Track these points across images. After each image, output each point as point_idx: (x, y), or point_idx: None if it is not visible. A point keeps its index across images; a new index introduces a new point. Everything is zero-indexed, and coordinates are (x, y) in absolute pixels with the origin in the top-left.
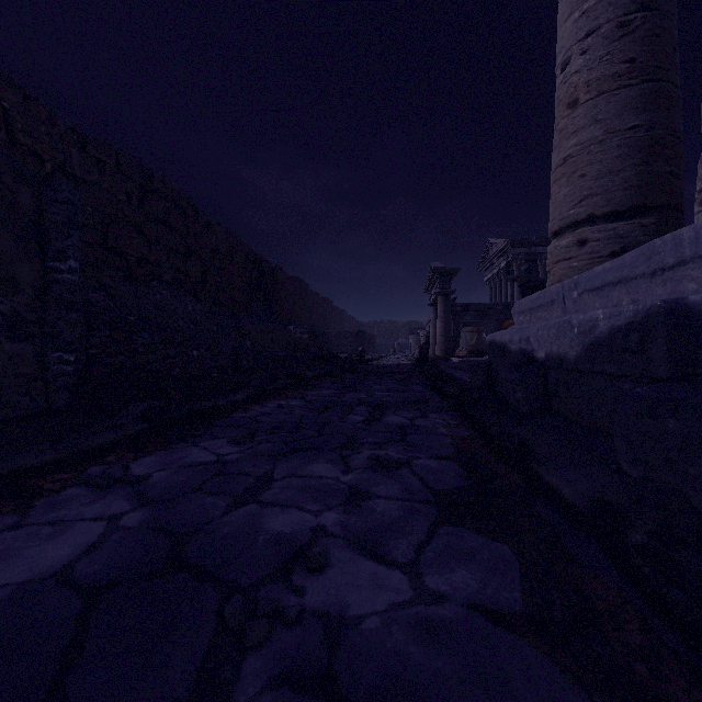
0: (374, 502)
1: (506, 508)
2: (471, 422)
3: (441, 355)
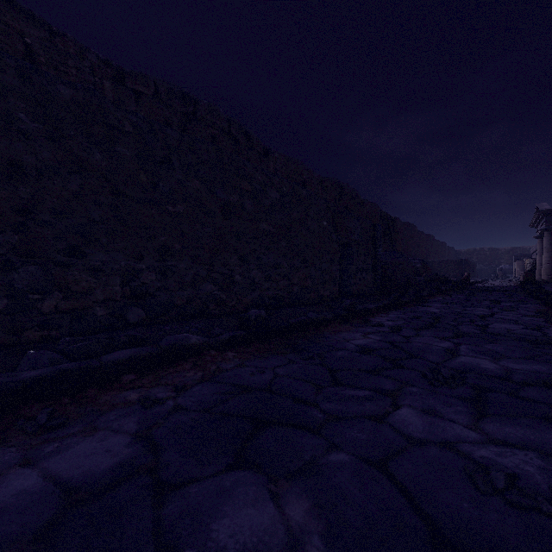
0: (504, 313)
1: (549, 317)
2: (550, 306)
3: (547, 279)
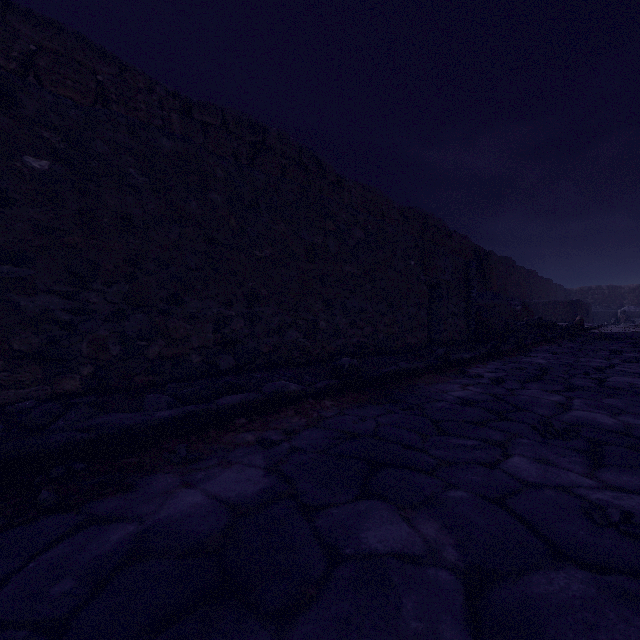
0: (626, 365)
1: None
2: None
3: None
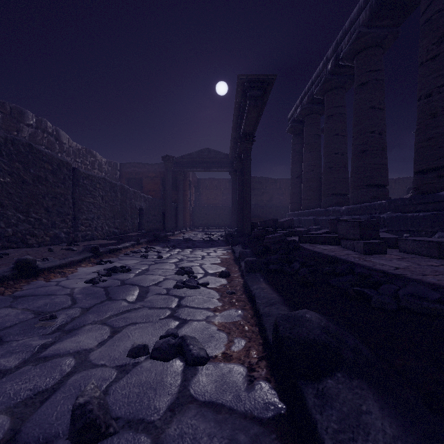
0: None
1: None
2: None
3: None
